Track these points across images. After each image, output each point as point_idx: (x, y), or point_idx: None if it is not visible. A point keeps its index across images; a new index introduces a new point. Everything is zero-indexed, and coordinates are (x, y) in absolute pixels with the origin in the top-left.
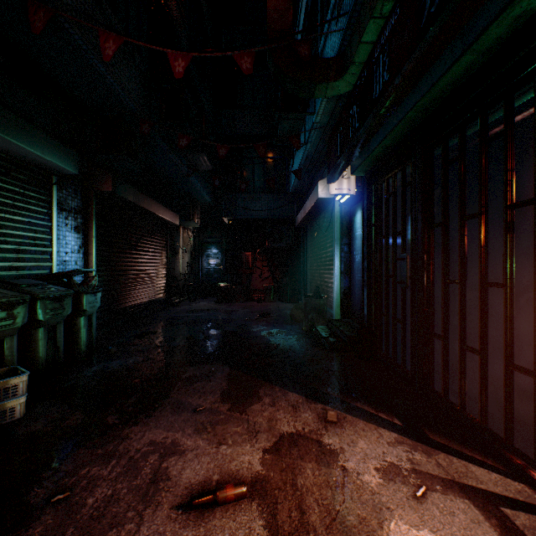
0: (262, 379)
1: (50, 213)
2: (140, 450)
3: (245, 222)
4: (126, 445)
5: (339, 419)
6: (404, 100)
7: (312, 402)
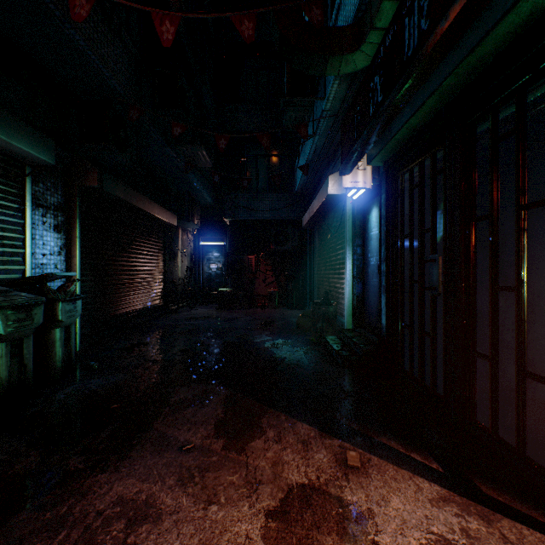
0: (265, 404)
1: (22, 209)
2: (102, 513)
3: (248, 223)
4: (84, 504)
5: (362, 462)
6: (442, 64)
7: (327, 436)
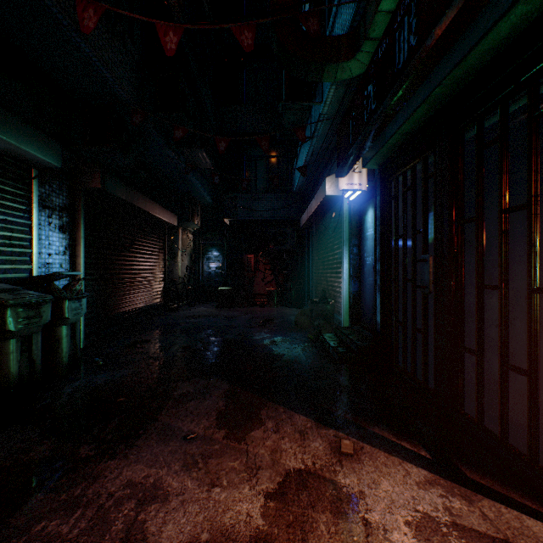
0: (264, 397)
1: (30, 211)
2: (113, 494)
3: (247, 223)
4: (97, 487)
5: (355, 450)
6: (431, 75)
7: (323, 427)
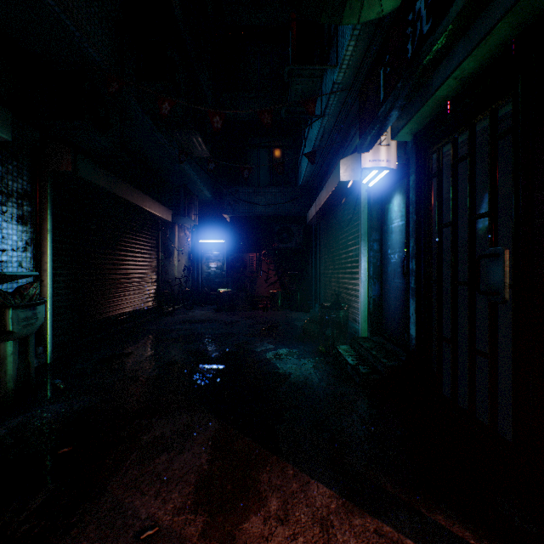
0: (266, 447)
1: None
2: None
3: (249, 219)
4: None
5: None
6: None
7: (355, 511)
